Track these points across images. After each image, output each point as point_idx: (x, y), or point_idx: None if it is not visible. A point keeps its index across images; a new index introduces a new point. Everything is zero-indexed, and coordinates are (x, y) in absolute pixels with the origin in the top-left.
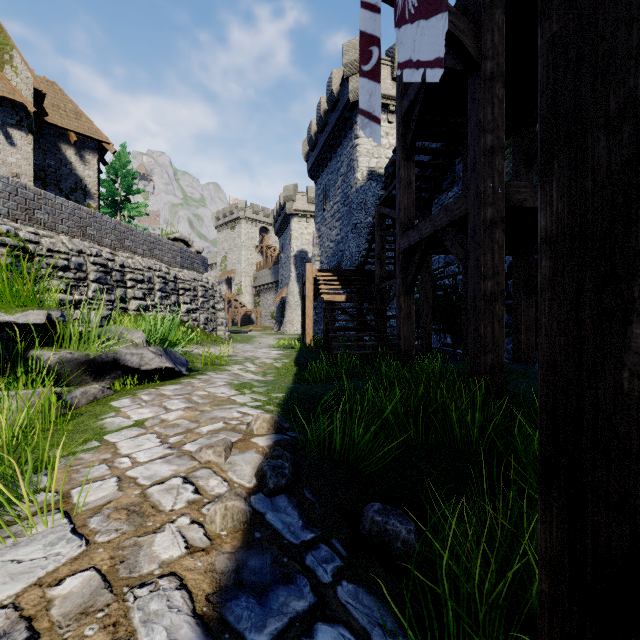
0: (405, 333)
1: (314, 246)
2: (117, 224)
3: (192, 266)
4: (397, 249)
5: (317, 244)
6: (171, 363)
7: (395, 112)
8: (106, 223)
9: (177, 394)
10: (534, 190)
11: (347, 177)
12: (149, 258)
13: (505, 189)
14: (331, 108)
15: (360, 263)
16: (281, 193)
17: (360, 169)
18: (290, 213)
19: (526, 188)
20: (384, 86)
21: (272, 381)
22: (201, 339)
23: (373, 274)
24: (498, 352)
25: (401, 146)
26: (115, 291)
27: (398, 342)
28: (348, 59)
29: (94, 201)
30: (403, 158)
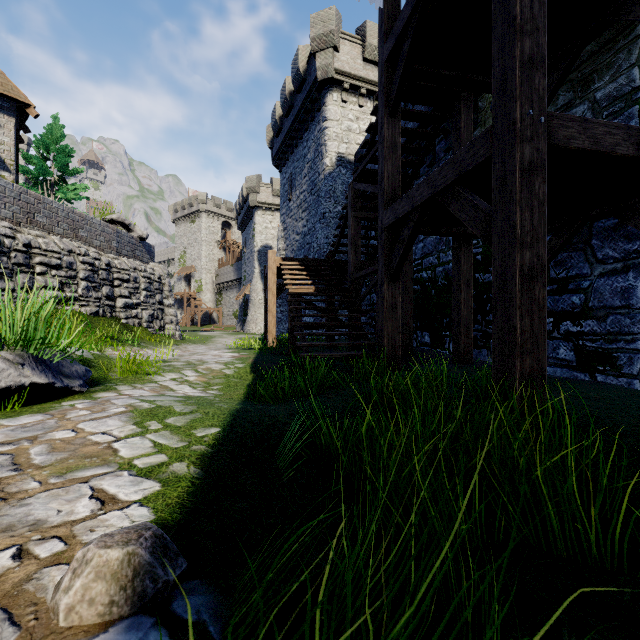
0: (389, 330)
1: (279, 239)
2: (22, 192)
3: (133, 254)
4: (379, 227)
5: (282, 237)
6: (46, 376)
7: (366, 96)
8: (4, 189)
9: (9, 440)
10: (583, 126)
11: (314, 163)
12: (72, 240)
13: (547, 121)
14: (297, 88)
15: (330, 252)
16: (244, 184)
17: (329, 154)
18: (253, 205)
19: (573, 122)
20: (354, 66)
21: (212, 398)
22: (142, 339)
23: (345, 265)
24: (539, 354)
25: (384, 98)
26: (15, 277)
27: (380, 341)
28: (316, 32)
29: (10, 173)
30: (387, 113)
